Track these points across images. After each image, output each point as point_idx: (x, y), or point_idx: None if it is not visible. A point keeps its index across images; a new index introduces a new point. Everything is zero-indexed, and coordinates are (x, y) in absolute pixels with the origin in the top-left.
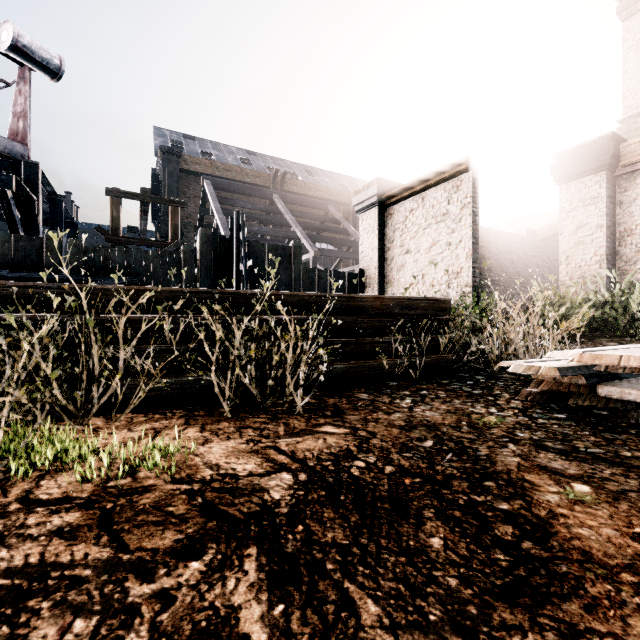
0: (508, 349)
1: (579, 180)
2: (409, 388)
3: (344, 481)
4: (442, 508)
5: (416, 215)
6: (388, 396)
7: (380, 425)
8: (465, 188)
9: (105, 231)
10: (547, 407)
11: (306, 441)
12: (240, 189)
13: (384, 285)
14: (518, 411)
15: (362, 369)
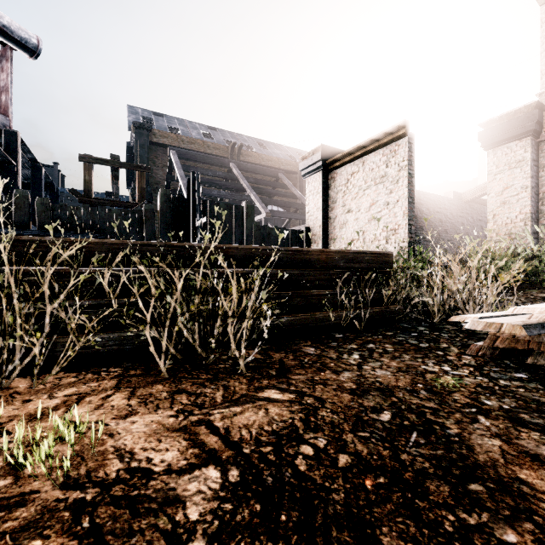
0: (448, 300)
1: (505, 145)
2: (355, 341)
3: (287, 483)
4: (424, 542)
5: (357, 178)
6: (335, 350)
7: (329, 388)
8: (402, 152)
9: (78, 193)
10: (502, 364)
11: (245, 412)
12: (202, 159)
13: (328, 241)
14: (473, 369)
15: (308, 321)
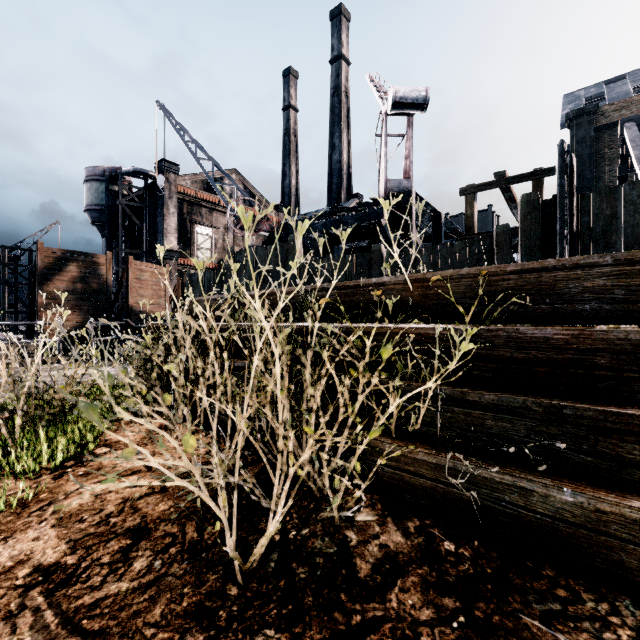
0: None
1: None
2: None
3: None
4: None
5: None
6: None
7: None
8: None
9: (459, 232)
10: None
11: None
12: None
13: None
14: None
15: None
